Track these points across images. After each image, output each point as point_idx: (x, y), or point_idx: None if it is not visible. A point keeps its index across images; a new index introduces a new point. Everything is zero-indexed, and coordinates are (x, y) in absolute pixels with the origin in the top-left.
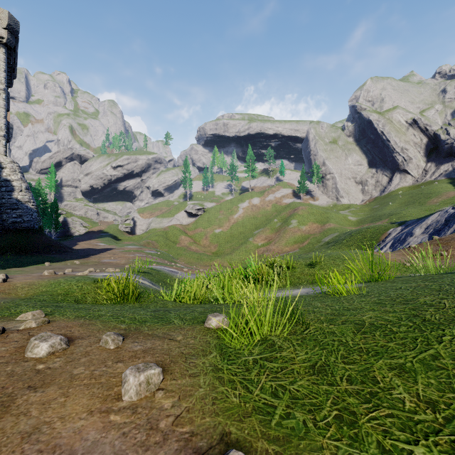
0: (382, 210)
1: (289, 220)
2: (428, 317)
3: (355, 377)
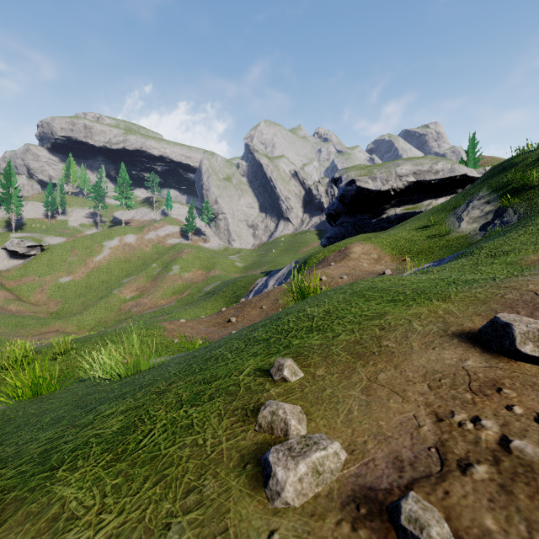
0: (266, 257)
1: (171, 265)
2: None
3: None
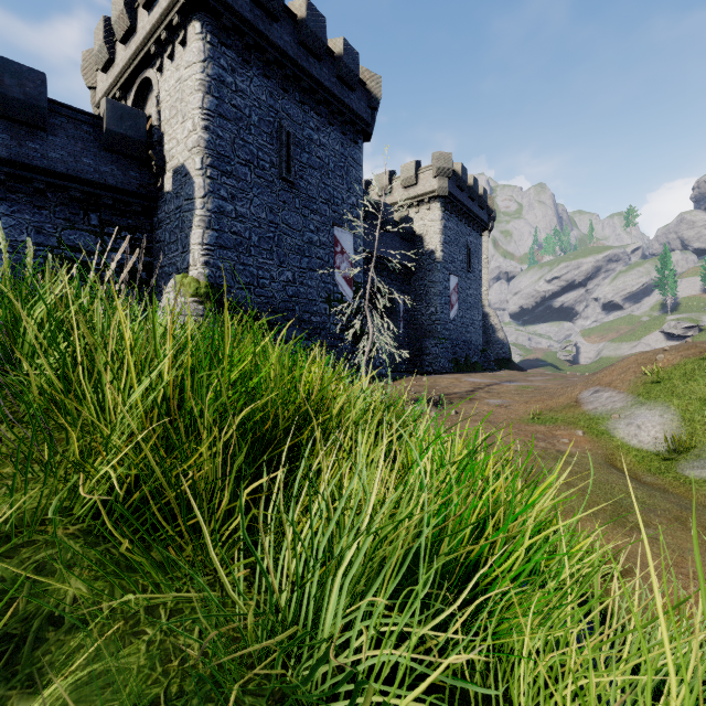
0: None
1: None
2: None
3: None
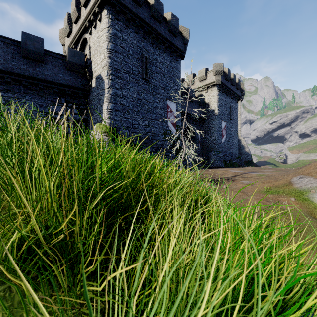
0: None
1: None
2: None
3: None
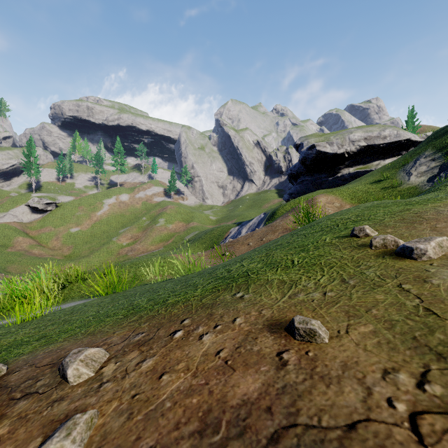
0: (234, 212)
1: (157, 218)
2: None
3: None
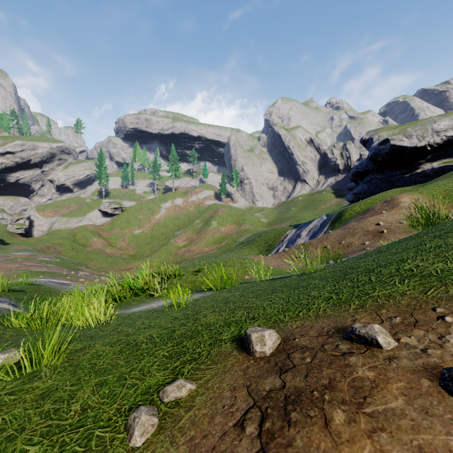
0: (287, 214)
1: (210, 221)
2: (177, 332)
3: (64, 397)
